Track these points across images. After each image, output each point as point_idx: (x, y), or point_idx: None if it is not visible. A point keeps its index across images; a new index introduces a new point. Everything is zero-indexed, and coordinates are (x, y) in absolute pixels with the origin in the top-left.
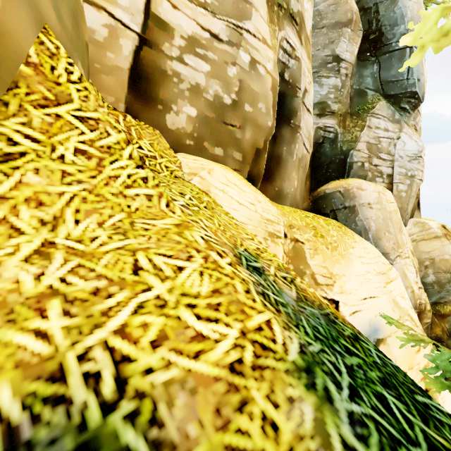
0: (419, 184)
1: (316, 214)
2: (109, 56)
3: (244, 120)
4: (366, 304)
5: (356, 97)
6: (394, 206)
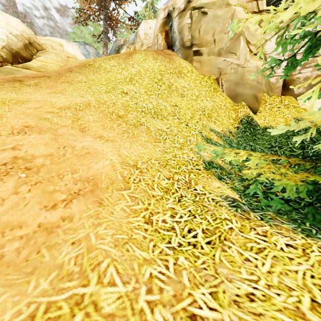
0: None
1: None
2: (276, 85)
3: None
4: None
5: None
6: None
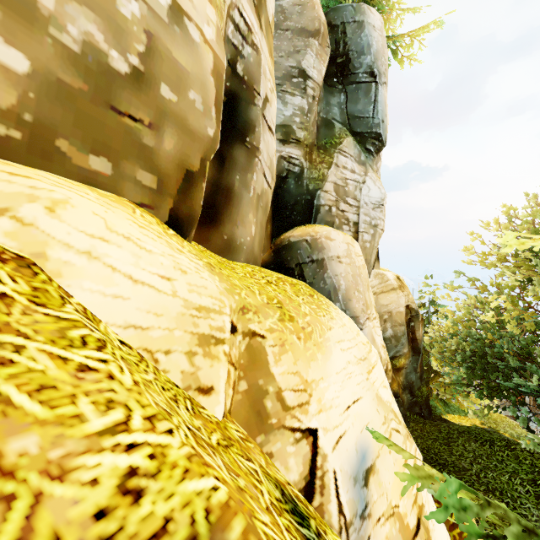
0: (381, 234)
1: (280, 276)
2: None
3: (159, 113)
4: (351, 417)
5: (323, 127)
6: (363, 259)
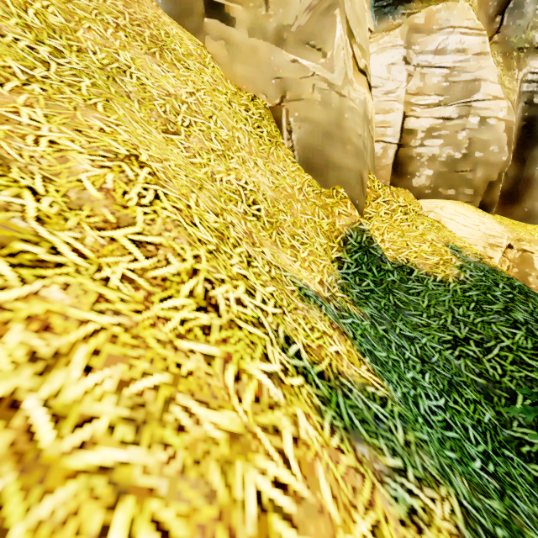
0: None
1: None
2: (383, 161)
3: (474, 164)
4: None
5: None
6: None
